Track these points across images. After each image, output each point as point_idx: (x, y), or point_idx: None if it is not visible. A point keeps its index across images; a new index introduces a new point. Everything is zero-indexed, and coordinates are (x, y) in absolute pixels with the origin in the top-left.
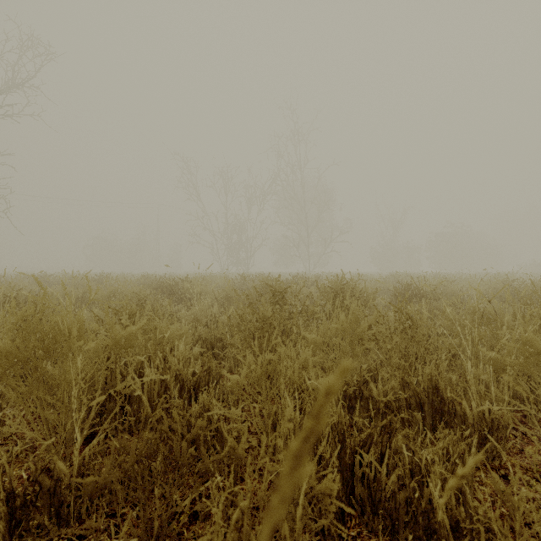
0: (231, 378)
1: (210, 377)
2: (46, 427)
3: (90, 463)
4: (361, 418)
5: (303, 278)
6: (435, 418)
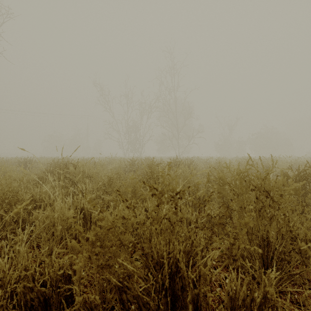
0: None
1: None
2: None
3: None
4: None
5: (180, 161)
6: None
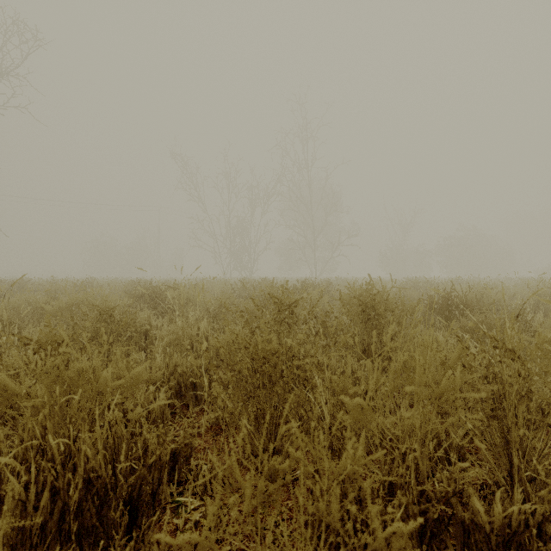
0: (175, 544)
1: (163, 475)
2: None
3: None
4: None
5: (312, 284)
6: None
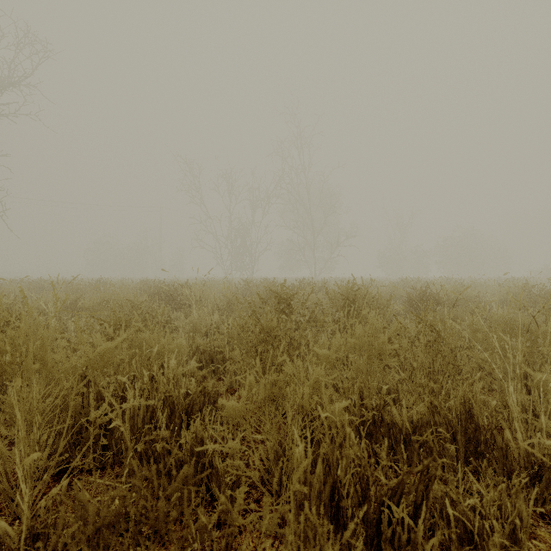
0: (227, 405)
1: (206, 399)
2: (4, 465)
3: (48, 518)
4: (382, 448)
5: (309, 283)
6: (469, 449)
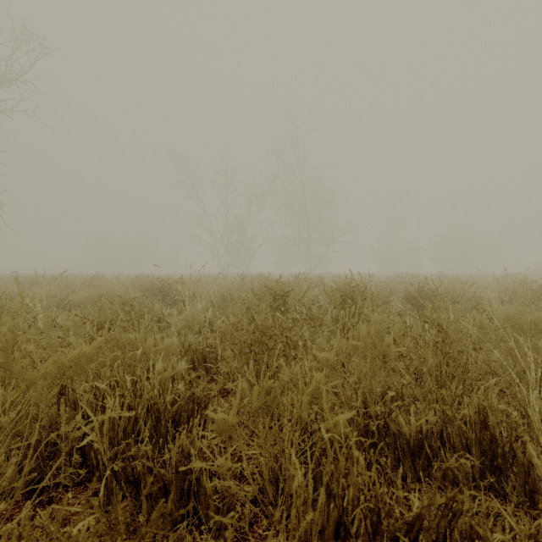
0: (216, 418)
1: (195, 405)
2: None
3: None
4: (388, 462)
5: (305, 279)
6: (484, 462)
